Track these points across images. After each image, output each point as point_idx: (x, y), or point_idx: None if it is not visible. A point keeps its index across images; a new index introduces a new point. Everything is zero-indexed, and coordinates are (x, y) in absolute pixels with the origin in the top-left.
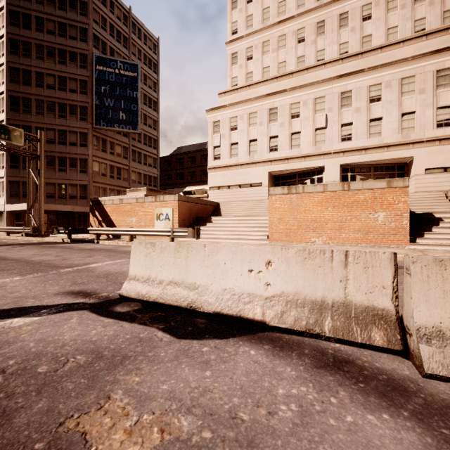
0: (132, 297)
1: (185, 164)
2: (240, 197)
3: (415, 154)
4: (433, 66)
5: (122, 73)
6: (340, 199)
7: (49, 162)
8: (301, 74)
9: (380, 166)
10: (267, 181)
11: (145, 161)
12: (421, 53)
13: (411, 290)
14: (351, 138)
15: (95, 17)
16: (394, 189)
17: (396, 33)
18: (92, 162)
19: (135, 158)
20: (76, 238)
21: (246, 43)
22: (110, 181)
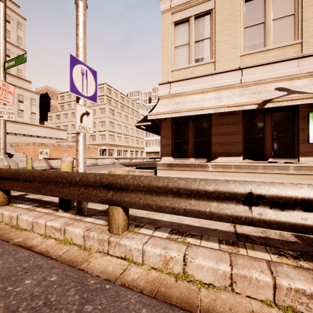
0: None
1: None
2: None
3: None
4: None
5: None
6: None
7: None
8: None
9: None
10: None
11: None
12: None
13: (35, 163)
14: None
15: None
16: None
17: None
18: None
19: None
20: None
21: None
22: None
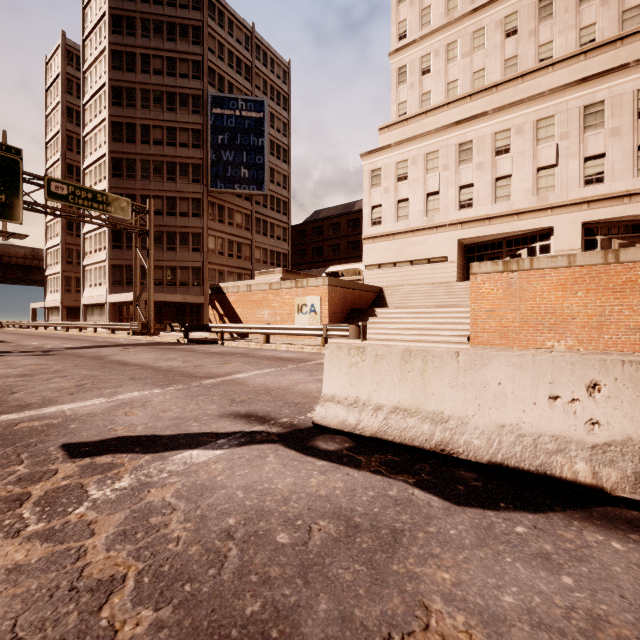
0: (335, 427)
1: (324, 234)
2: (411, 278)
3: None
4: None
5: (244, 115)
6: (600, 278)
7: (156, 239)
8: (511, 85)
9: None
10: (455, 253)
11: (272, 232)
12: None
13: None
14: (603, 178)
15: (211, 44)
16: None
17: None
18: (207, 236)
19: (259, 229)
20: (193, 337)
21: (420, 50)
22: (228, 261)
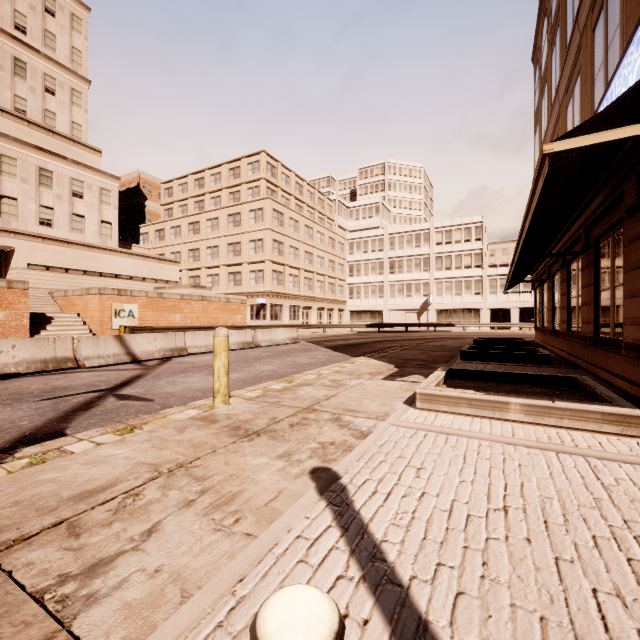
0: None
1: None
2: None
3: (18, 245)
4: (37, 161)
5: None
6: None
7: None
8: None
9: None
10: None
11: None
12: (23, 137)
13: (81, 346)
14: None
15: None
16: (16, 290)
17: None
18: None
19: None
20: None
21: None
22: None
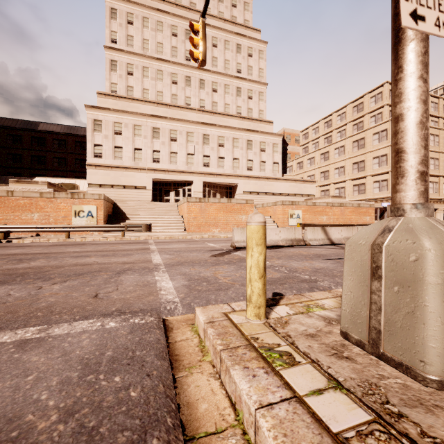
0: (242, 247)
1: (1, 141)
2: (125, 196)
3: (239, 182)
4: (246, 137)
5: None
6: (227, 207)
7: None
8: (176, 109)
9: (221, 186)
10: (151, 185)
11: None
12: (240, 126)
13: (307, 233)
14: (209, 165)
15: None
16: (249, 204)
17: (229, 108)
18: None
19: None
20: None
21: (127, 59)
22: None
